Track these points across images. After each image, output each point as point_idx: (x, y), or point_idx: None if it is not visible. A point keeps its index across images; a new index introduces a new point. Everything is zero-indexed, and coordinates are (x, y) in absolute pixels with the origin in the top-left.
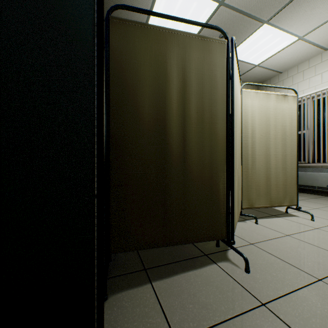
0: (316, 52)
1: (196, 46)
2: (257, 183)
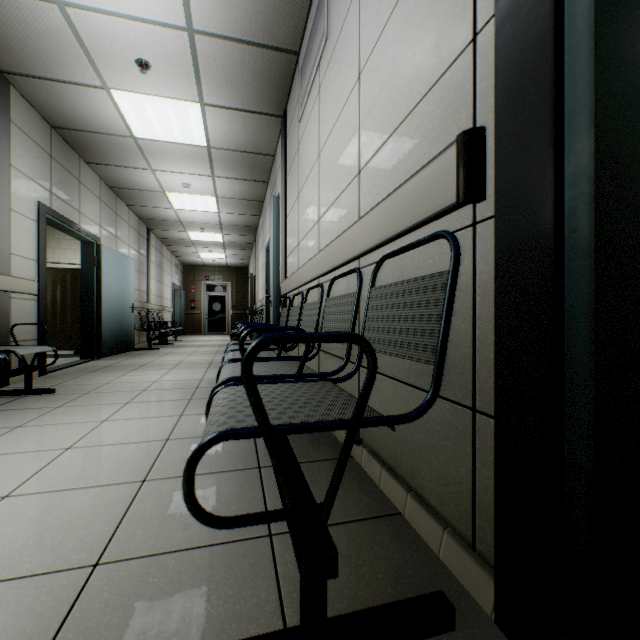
0: None
1: None
2: None
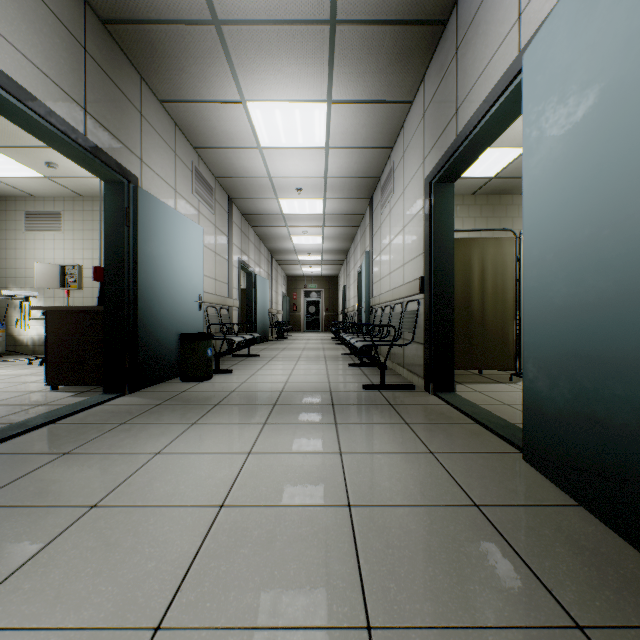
0: None
1: (491, 245)
2: None
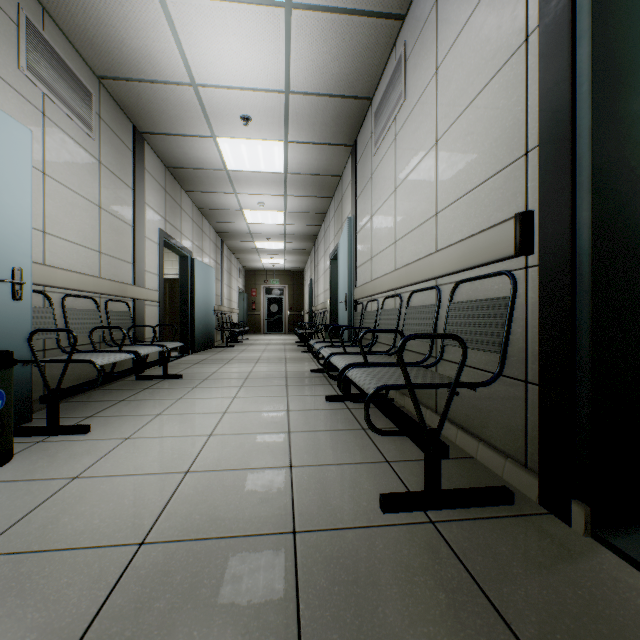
0: None
1: None
2: None
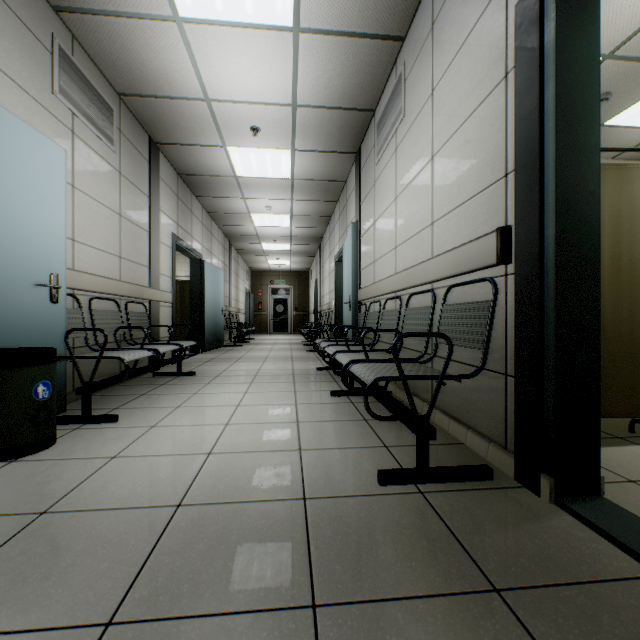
0: None
1: (609, 178)
2: None
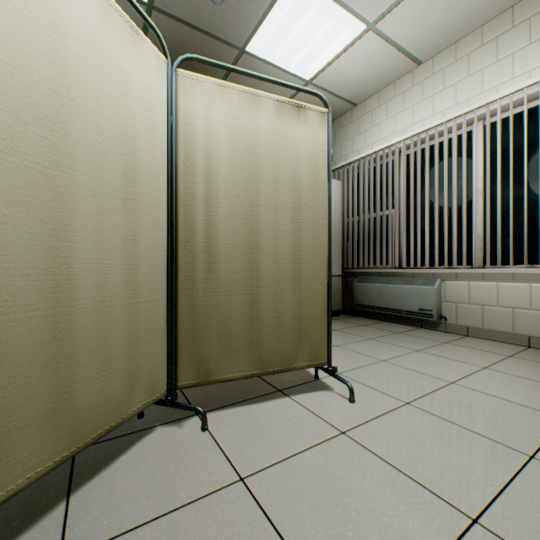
0: (404, 65)
1: None
2: (224, 318)
